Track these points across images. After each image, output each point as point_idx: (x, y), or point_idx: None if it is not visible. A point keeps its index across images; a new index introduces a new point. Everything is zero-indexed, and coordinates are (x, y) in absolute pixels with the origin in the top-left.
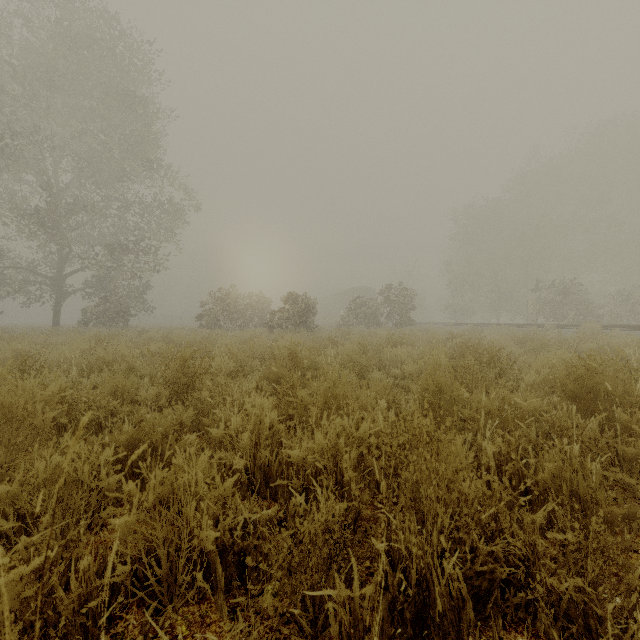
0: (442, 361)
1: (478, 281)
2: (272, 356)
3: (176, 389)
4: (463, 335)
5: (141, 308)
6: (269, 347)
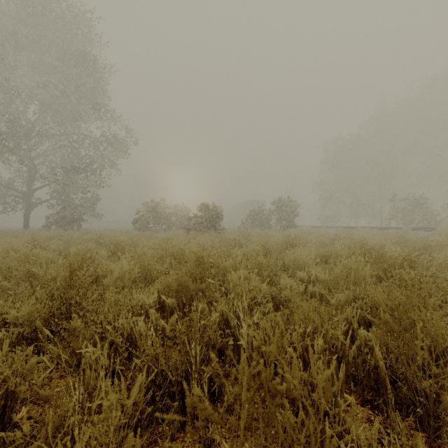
0: (365, 270)
1: (342, 195)
2: (183, 257)
3: (59, 306)
4: (345, 236)
5: (92, 215)
6: (180, 249)
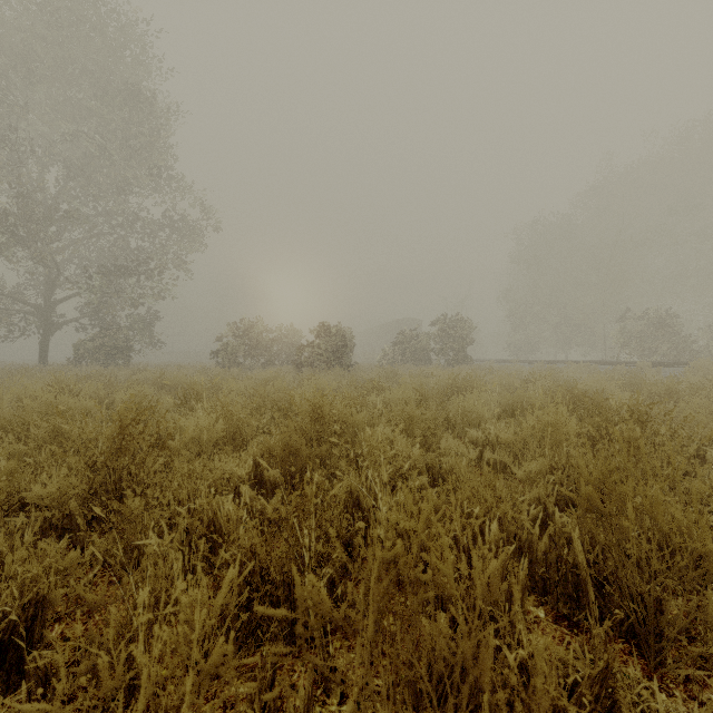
0: (569, 426)
1: (543, 311)
2: (291, 408)
3: (104, 480)
4: (546, 376)
5: (147, 342)
6: (287, 395)
